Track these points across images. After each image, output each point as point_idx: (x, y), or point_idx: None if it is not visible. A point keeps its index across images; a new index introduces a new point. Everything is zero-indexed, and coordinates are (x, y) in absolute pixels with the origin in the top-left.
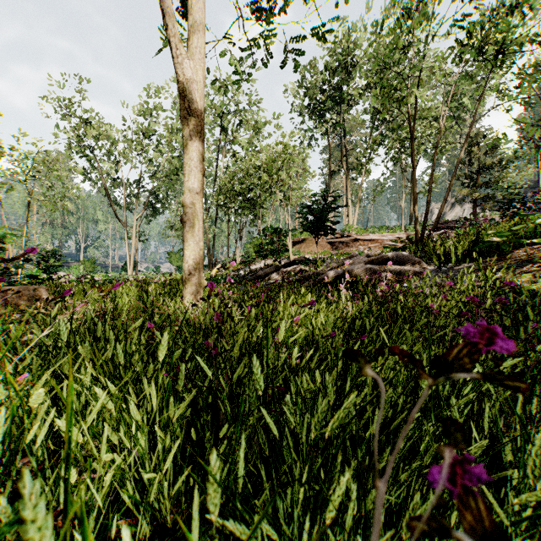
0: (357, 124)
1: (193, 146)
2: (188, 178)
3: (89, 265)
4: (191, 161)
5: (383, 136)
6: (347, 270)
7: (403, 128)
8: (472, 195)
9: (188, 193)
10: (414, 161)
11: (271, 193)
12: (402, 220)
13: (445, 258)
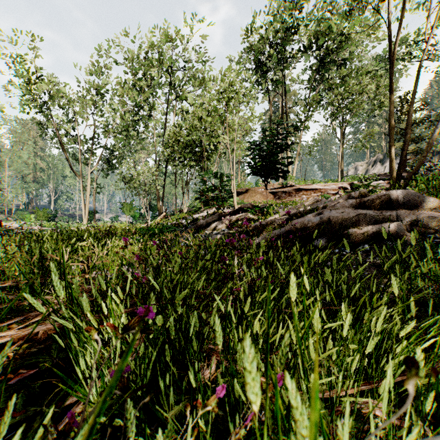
0: (291, 93)
1: None
2: None
3: (42, 214)
4: None
5: (320, 95)
6: (325, 217)
7: (340, 86)
8: None
9: None
10: (390, 83)
11: (215, 136)
12: (339, 172)
13: None
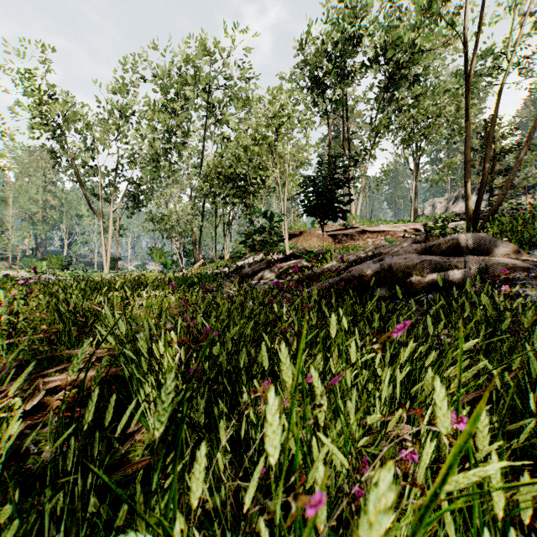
0: (355, 115)
1: None
2: None
3: (55, 261)
4: None
5: (389, 118)
6: (386, 264)
7: (413, 107)
8: (491, 183)
9: None
10: (466, 110)
11: (262, 168)
12: (412, 211)
13: None
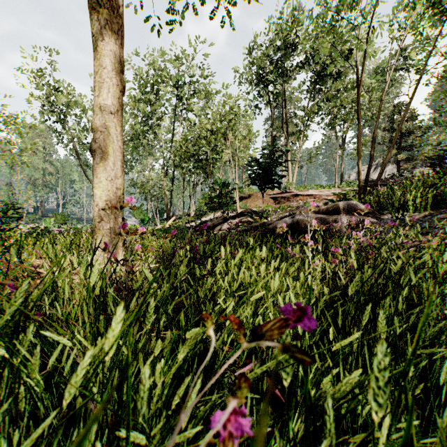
0: (294, 99)
1: (106, 50)
2: (98, 92)
3: (60, 217)
4: (102, 70)
5: (318, 105)
6: (295, 219)
7: (337, 98)
8: (397, 157)
9: (98, 113)
10: (358, 115)
11: (220, 150)
12: (336, 178)
13: (403, 206)
